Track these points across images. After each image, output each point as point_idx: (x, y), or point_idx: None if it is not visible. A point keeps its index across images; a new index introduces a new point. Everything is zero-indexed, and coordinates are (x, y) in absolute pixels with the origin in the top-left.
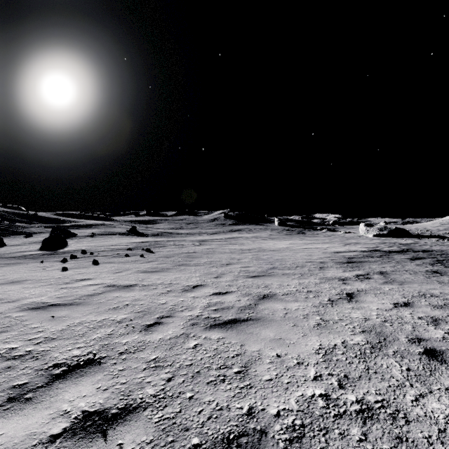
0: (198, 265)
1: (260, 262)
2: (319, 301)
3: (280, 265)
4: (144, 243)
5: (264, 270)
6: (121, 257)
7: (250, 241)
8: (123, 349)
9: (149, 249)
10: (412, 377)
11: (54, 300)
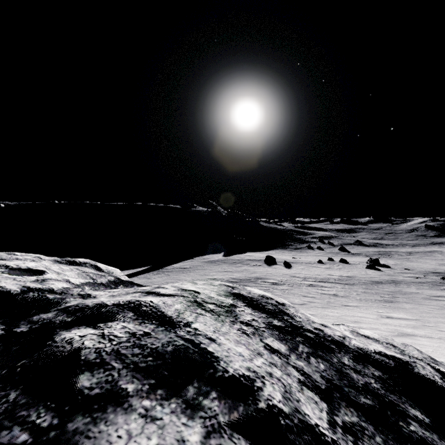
0: (413, 262)
1: (436, 263)
2: (440, 268)
3: (442, 264)
4: (379, 252)
5: (435, 264)
6: (383, 257)
7: (440, 255)
8: (409, 266)
9: (389, 255)
10: (440, 270)
11: (390, 263)
